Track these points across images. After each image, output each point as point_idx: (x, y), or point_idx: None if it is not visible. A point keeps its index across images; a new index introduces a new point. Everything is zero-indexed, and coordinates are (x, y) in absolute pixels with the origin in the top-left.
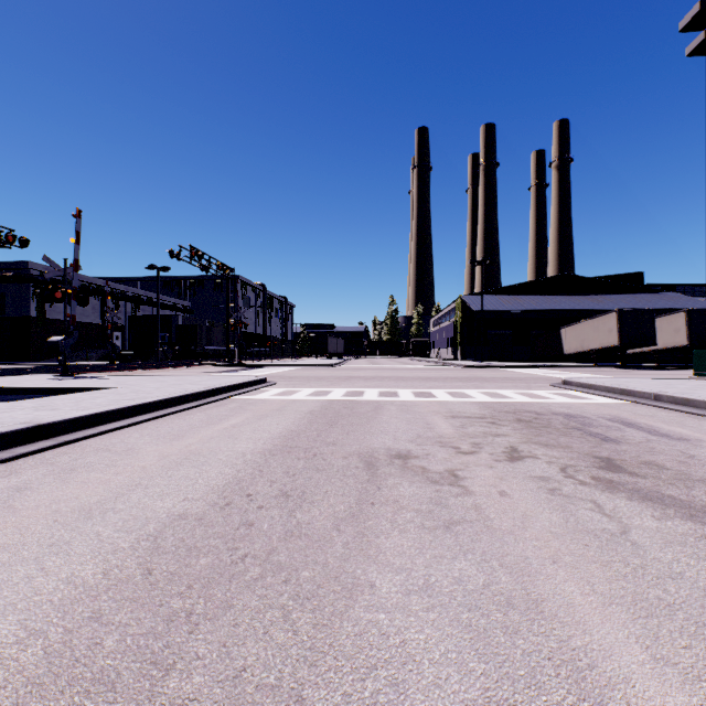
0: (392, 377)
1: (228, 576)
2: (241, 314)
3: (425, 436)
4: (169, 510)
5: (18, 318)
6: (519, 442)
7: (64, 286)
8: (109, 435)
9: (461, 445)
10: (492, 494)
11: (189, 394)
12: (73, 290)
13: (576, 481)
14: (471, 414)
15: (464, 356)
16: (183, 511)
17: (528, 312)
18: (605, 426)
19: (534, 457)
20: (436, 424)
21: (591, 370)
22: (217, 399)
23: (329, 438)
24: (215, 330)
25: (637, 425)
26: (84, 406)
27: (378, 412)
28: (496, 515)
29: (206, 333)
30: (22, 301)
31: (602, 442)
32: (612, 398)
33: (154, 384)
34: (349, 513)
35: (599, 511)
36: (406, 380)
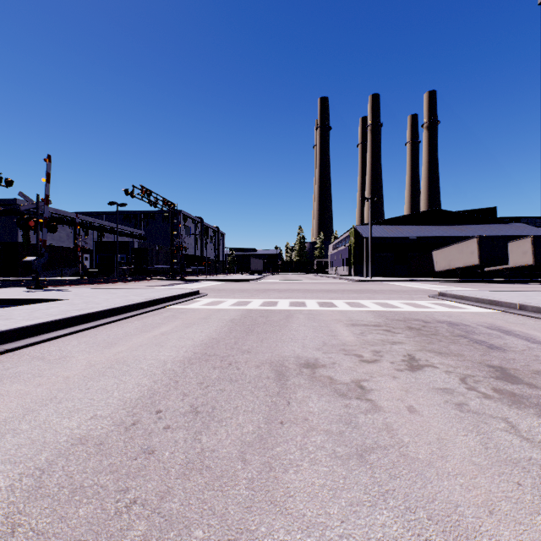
0: (300, 290)
1: (105, 538)
2: (181, 240)
3: (330, 343)
4: (71, 431)
5: (8, 243)
6: (414, 350)
7: (36, 216)
8: (50, 342)
9: (363, 353)
10: (401, 410)
11: (130, 304)
12: (44, 220)
13: (479, 394)
14: (368, 322)
15: (357, 273)
16: (86, 433)
17: (407, 239)
18: (486, 333)
19: (432, 366)
20: (339, 331)
21: (457, 283)
22: (155, 309)
23: (244, 346)
24: (162, 252)
25: (513, 332)
26: (35, 316)
27: (289, 320)
28: (410, 439)
29: (155, 255)
30: (11, 230)
31: (490, 350)
32: (483, 308)
33: (106, 296)
34: (256, 436)
35: (515, 432)
36: (312, 292)
